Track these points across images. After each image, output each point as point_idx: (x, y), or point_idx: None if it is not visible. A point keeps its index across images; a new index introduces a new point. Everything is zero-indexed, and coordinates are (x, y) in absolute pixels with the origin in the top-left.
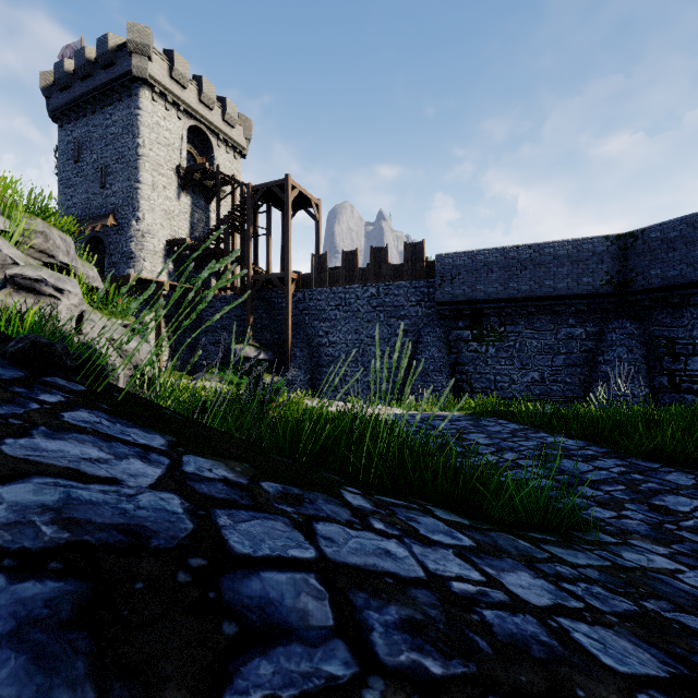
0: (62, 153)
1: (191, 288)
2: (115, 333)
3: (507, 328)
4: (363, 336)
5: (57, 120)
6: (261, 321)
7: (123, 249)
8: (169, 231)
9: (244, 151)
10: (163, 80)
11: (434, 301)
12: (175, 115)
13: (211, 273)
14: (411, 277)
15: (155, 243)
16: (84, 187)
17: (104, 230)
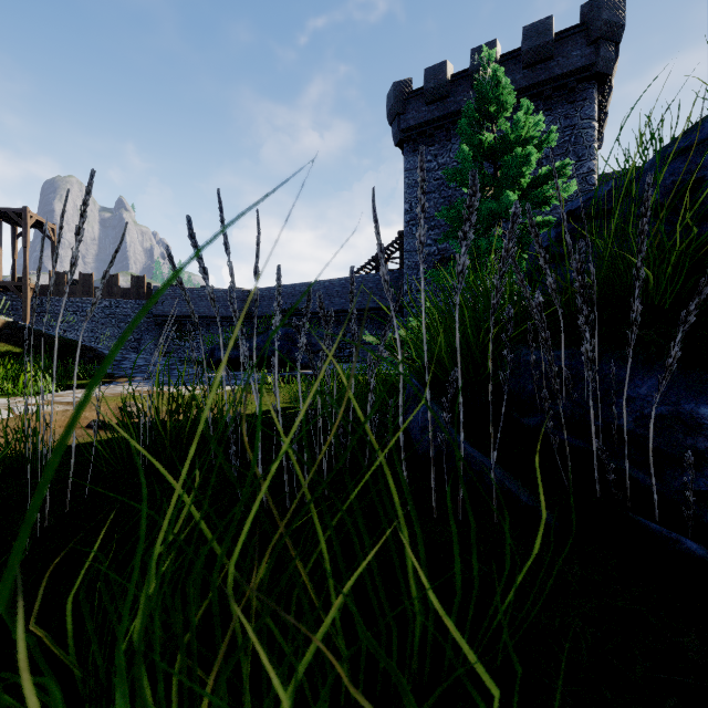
0: None
1: None
2: None
3: (196, 332)
4: (99, 334)
5: None
6: None
7: None
8: None
9: None
10: None
11: (152, 314)
12: None
13: None
14: (136, 297)
15: None
16: None
17: None
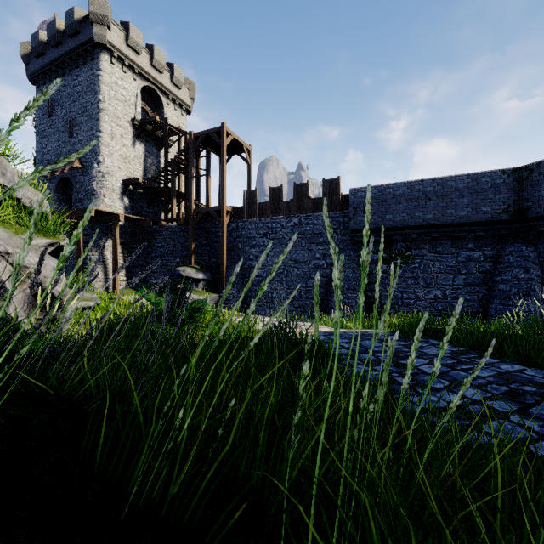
0: (39, 109)
1: (143, 220)
2: (9, 246)
3: (413, 252)
4: (287, 259)
5: (34, 82)
6: (201, 247)
7: (87, 187)
8: (126, 173)
9: (189, 108)
10: (120, 46)
11: (348, 229)
12: (130, 76)
13: (161, 208)
14: (329, 209)
15: (113, 182)
16: (56, 136)
17: (71, 172)
